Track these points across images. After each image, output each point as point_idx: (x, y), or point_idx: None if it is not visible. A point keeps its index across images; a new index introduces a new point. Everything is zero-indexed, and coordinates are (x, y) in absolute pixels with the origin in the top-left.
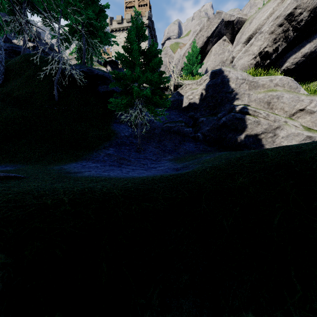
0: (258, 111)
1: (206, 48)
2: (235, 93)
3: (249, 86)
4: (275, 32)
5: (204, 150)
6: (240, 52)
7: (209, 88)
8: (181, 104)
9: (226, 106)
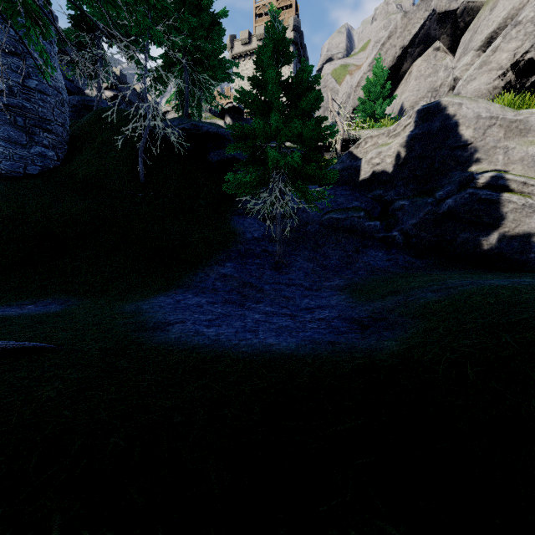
0: (532, 183)
1: (400, 68)
2: (472, 148)
3: (506, 132)
4: None
5: (407, 266)
6: (470, 67)
7: (414, 141)
8: (357, 175)
9: (454, 176)
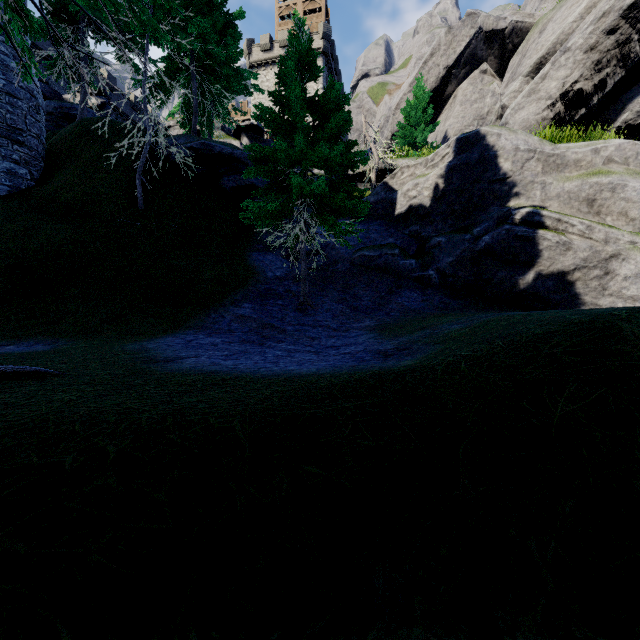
0: (566, 220)
1: (444, 90)
2: (511, 183)
3: (544, 166)
4: (598, 47)
5: (443, 306)
6: (519, 94)
7: (453, 173)
8: (392, 208)
9: (492, 211)
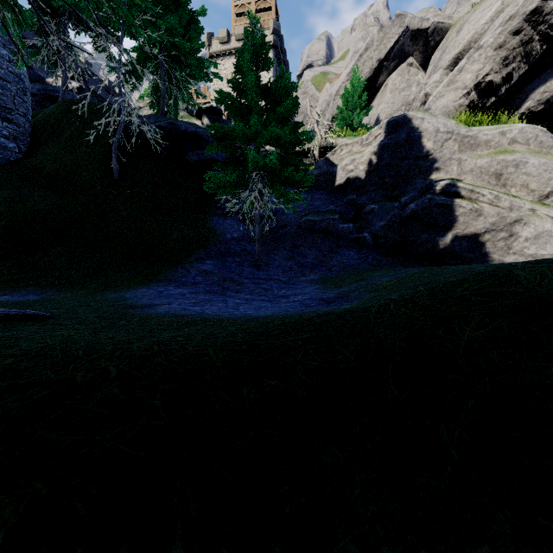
0: (478, 191)
1: (376, 80)
2: (432, 159)
3: (460, 146)
4: (505, 45)
5: (375, 263)
6: (440, 84)
7: (384, 150)
8: (333, 180)
9: (417, 183)
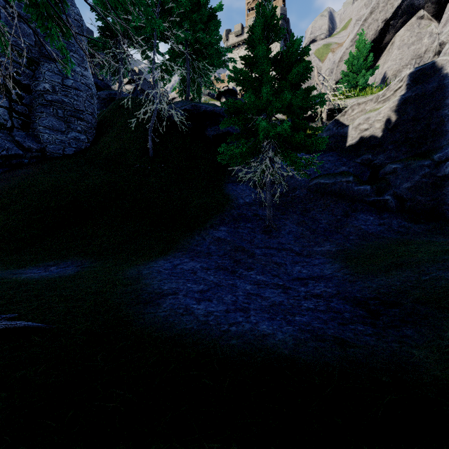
0: None
1: (382, 40)
2: None
3: None
4: None
5: (403, 231)
6: None
7: (407, 104)
8: (343, 141)
9: None
